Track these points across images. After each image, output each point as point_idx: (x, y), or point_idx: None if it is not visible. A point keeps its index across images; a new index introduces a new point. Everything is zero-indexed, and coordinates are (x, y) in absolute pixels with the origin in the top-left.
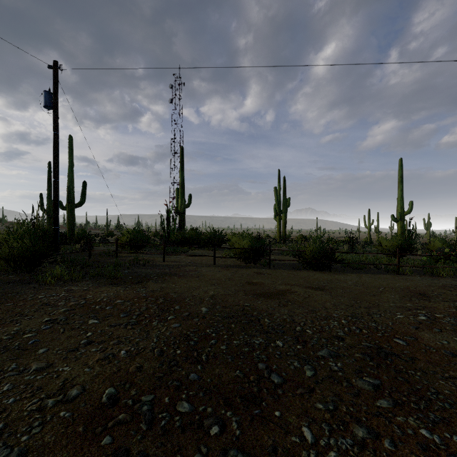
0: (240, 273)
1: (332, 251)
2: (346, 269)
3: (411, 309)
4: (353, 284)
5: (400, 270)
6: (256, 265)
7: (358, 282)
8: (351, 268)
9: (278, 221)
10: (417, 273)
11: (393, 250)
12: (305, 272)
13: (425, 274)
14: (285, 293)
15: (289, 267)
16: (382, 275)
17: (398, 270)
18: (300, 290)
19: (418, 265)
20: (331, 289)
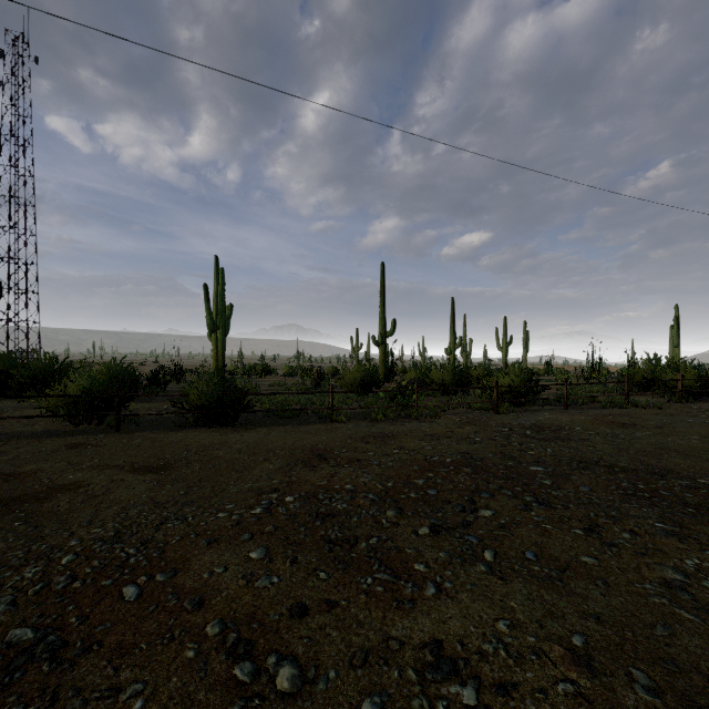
0: (18, 452)
1: (236, 393)
2: (268, 420)
3: (266, 492)
4: (237, 450)
5: (336, 415)
6: (97, 428)
7: (252, 444)
8: (276, 418)
9: (214, 343)
10: (359, 418)
11: (356, 385)
12: (185, 433)
13: (366, 418)
14: (57, 492)
15: (169, 425)
16: (309, 425)
17: (332, 416)
18: (102, 481)
19: (356, 407)
20: (183, 466)
